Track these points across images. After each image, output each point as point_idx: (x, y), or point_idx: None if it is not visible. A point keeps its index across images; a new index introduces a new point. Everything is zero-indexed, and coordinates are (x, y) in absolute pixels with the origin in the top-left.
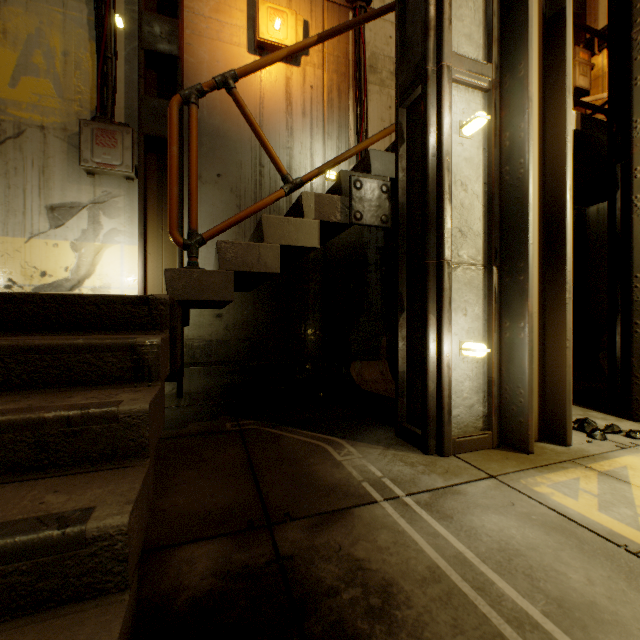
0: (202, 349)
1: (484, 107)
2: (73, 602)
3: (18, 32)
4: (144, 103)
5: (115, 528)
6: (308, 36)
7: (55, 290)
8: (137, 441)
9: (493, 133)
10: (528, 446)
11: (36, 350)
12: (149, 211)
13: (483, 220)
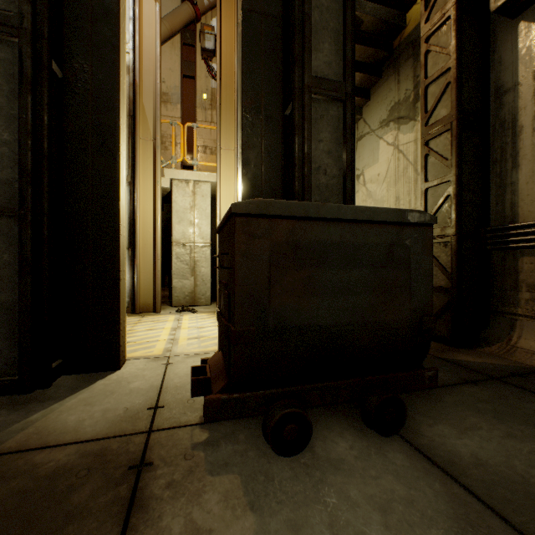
0: None
1: (129, 190)
2: None
3: None
4: None
5: None
6: None
7: None
8: None
9: (130, 200)
10: (136, 311)
11: None
12: None
13: (128, 231)
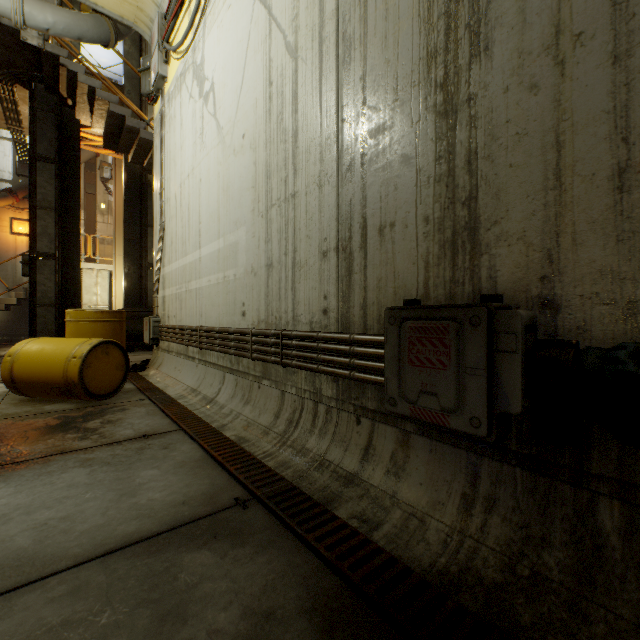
0: None
1: None
2: None
3: None
4: None
5: None
6: None
7: None
8: None
9: None
10: None
11: None
12: None
13: None
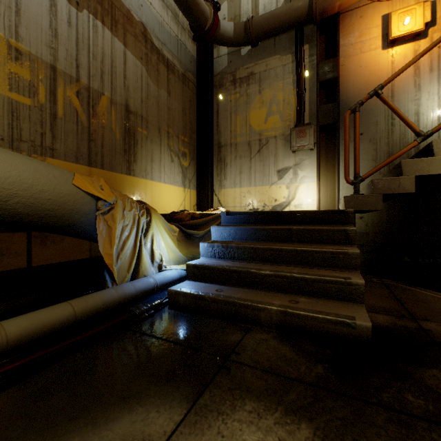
0: None
1: None
2: (347, 301)
3: (266, 100)
4: (319, 110)
5: (360, 283)
6: (435, 11)
7: (279, 207)
8: (354, 263)
9: None
10: None
11: (312, 230)
12: (320, 164)
13: None
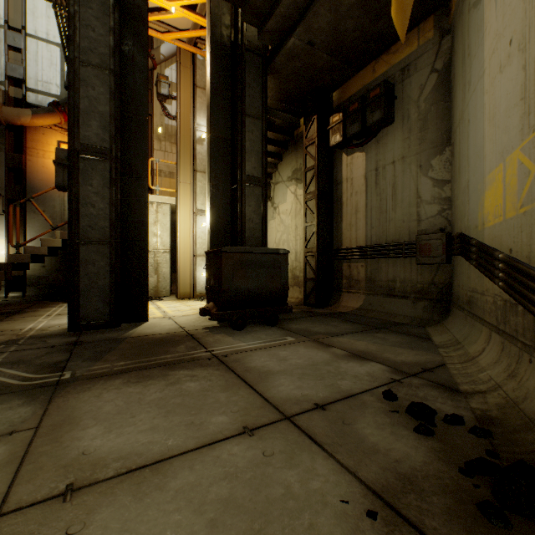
0: (36, 279)
1: None
2: None
3: None
4: (8, 187)
5: None
6: None
7: None
8: None
9: None
10: None
11: None
12: None
13: None
